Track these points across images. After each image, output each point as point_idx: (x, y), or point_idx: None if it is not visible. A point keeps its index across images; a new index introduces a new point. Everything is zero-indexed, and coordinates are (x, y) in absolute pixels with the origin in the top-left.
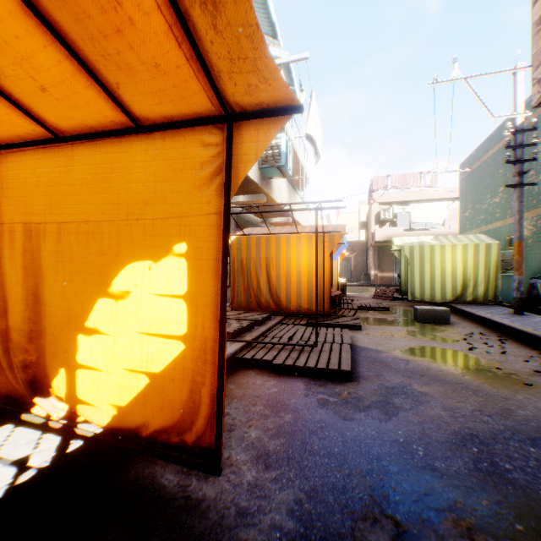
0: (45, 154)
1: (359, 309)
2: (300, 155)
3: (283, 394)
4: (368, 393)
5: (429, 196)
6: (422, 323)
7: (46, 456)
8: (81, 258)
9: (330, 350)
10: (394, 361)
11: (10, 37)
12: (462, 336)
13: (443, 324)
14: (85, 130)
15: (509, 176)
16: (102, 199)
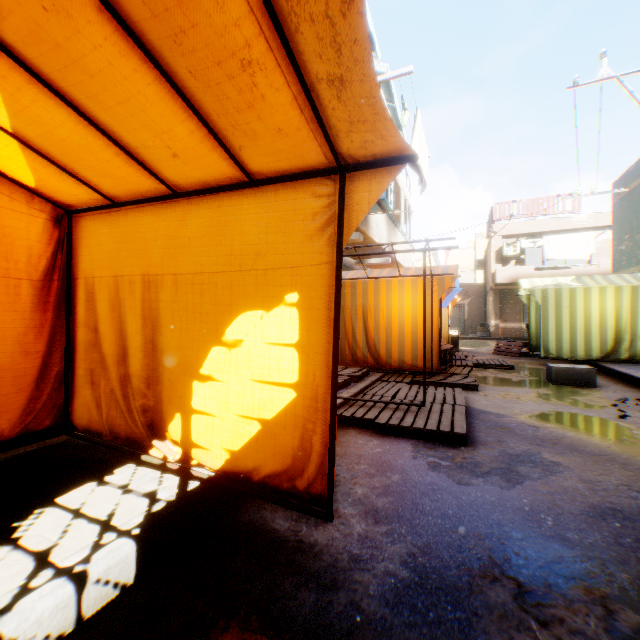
0: (161, 209)
1: (475, 367)
2: (401, 183)
3: (388, 455)
4: (487, 459)
5: (569, 225)
6: (557, 385)
7: (170, 491)
8: (195, 308)
9: (441, 411)
10: (519, 427)
11: (156, 116)
12: (611, 402)
13: (585, 386)
14: (201, 186)
15: None
16: (216, 251)
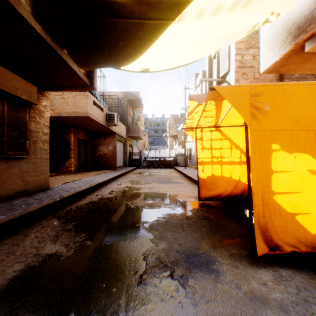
0: None
1: None
2: None
3: None
4: None
5: None
6: None
7: None
8: None
9: None
10: None
11: None
12: None
13: None
14: None
15: None
16: None
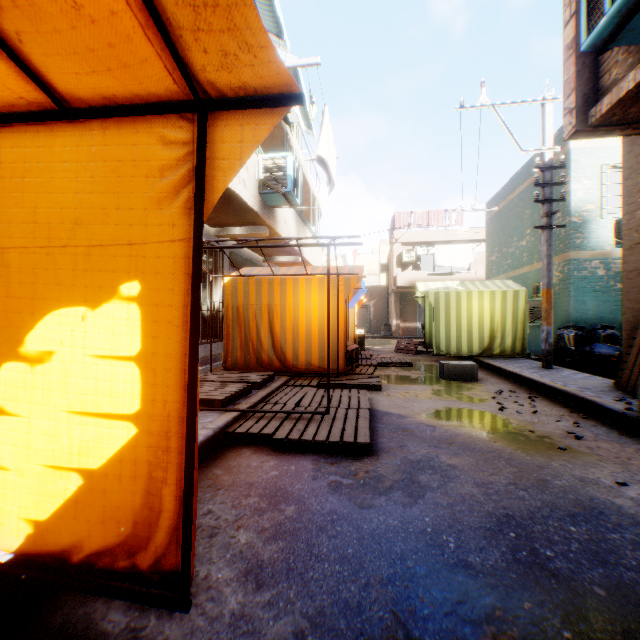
0: None
1: (379, 366)
2: (311, 182)
3: (285, 478)
4: (390, 470)
5: (455, 237)
6: (448, 380)
7: None
8: None
9: (346, 417)
10: (419, 427)
11: None
12: (492, 395)
13: (471, 380)
14: None
15: (537, 217)
16: (10, 214)
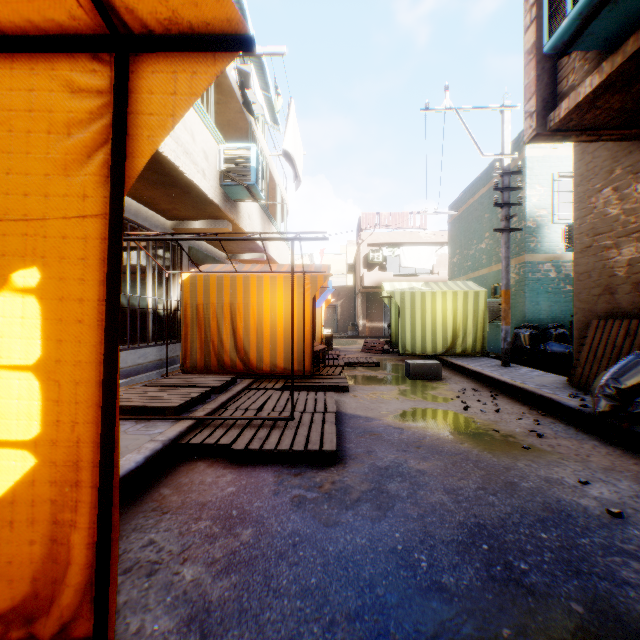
0: None
1: (346, 366)
2: (277, 178)
3: (243, 495)
4: (358, 479)
5: (419, 239)
6: (414, 380)
7: None
8: None
9: (311, 421)
10: (387, 430)
11: None
12: (456, 394)
13: (436, 380)
14: None
15: (495, 221)
16: None
